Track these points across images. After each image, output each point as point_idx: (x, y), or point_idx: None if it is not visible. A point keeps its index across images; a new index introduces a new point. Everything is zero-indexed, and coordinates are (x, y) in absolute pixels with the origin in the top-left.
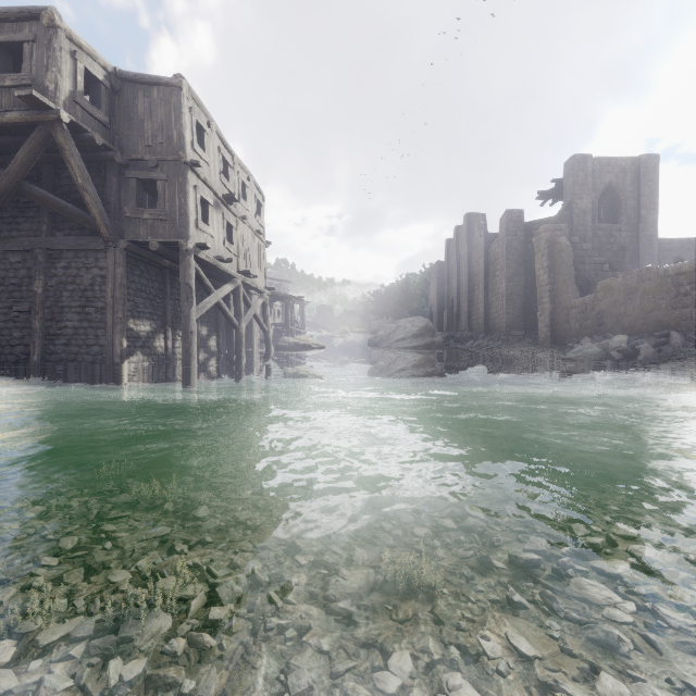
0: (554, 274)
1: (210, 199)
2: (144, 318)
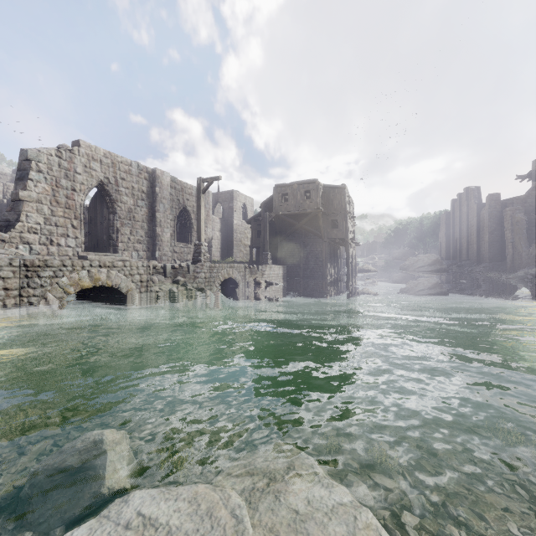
0: (514, 233)
1: (349, 220)
2: (328, 263)
